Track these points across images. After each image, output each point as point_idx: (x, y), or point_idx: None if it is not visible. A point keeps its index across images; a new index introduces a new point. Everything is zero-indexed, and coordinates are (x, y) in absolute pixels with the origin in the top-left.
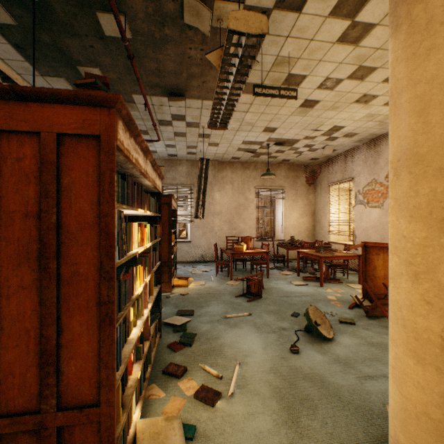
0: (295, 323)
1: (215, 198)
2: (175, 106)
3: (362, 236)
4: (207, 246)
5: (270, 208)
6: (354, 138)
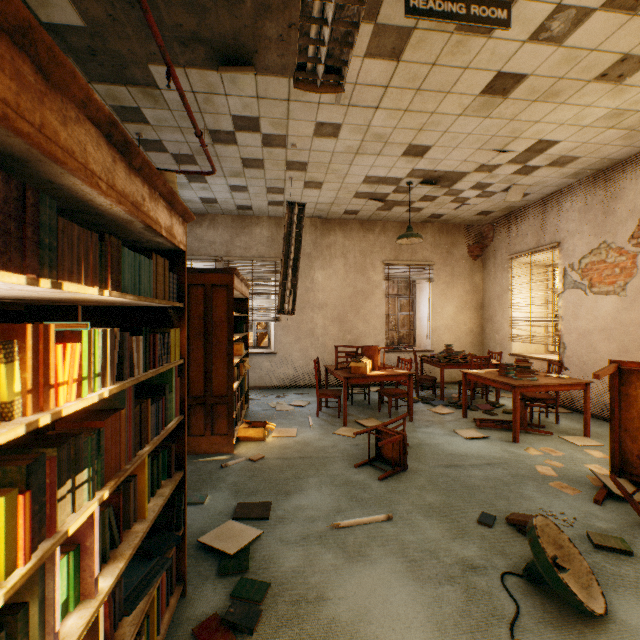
0: (493, 548)
1: (316, 280)
2: (236, 95)
3: (578, 346)
4: (303, 361)
5: (407, 297)
6: (567, 168)
